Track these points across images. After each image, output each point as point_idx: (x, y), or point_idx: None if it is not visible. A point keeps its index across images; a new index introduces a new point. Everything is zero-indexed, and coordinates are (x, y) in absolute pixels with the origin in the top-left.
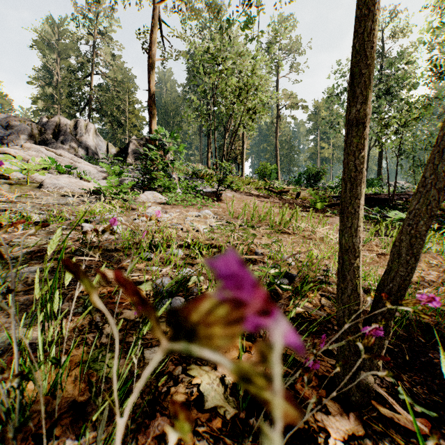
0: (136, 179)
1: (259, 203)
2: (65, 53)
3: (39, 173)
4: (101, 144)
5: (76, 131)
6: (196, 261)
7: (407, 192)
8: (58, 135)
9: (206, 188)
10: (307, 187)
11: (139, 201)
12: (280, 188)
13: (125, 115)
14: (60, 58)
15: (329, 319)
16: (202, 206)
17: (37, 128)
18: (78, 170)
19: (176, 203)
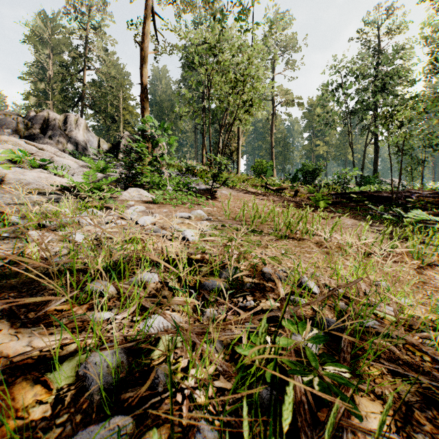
0: (124, 175)
1: (257, 201)
2: (57, 49)
3: (3, 167)
4: (92, 139)
5: (65, 126)
6: (173, 301)
7: (407, 189)
8: (46, 130)
9: (200, 184)
10: (304, 184)
11: (120, 200)
12: (277, 185)
13: (119, 112)
14: (52, 53)
15: None
16: (194, 205)
17: (23, 122)
18: (56, 164)
19: (164, 201)
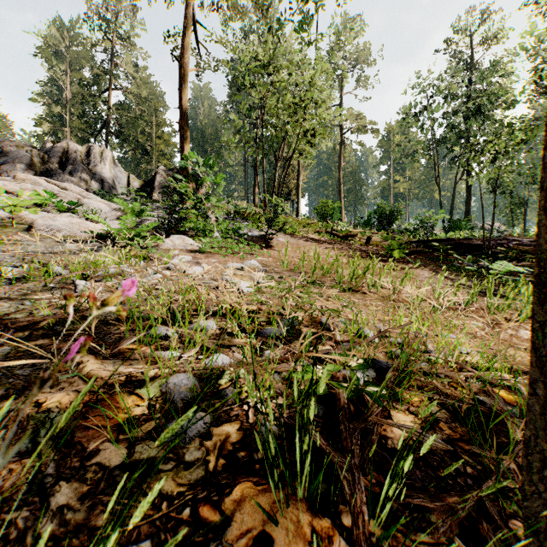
0: (162, 219)
1: (320, 250)
2: (76, 64)
3: (30, 211)
4: (120, 176)
5: (88, 160)
6: (234, 342)
7: (504, 236)
8: (66, 165)
9: (252, 231)
10: (379, 230)
11: (163, 249)
12: (345, 231)
13: (152, 141)
14: (70, 69)
15: (455, 450)
16: (247, 254)
17: (38, 155)
18: (85, 207)
19: (212, 251)
